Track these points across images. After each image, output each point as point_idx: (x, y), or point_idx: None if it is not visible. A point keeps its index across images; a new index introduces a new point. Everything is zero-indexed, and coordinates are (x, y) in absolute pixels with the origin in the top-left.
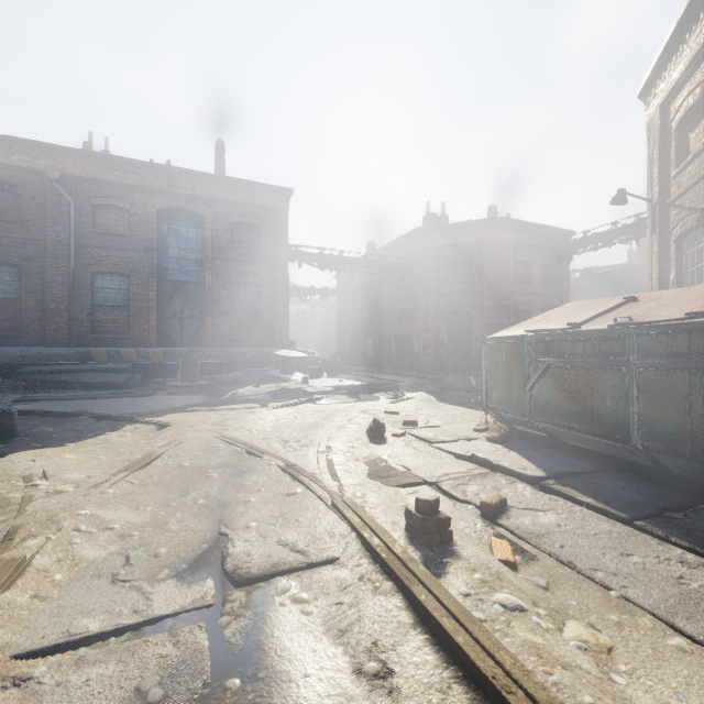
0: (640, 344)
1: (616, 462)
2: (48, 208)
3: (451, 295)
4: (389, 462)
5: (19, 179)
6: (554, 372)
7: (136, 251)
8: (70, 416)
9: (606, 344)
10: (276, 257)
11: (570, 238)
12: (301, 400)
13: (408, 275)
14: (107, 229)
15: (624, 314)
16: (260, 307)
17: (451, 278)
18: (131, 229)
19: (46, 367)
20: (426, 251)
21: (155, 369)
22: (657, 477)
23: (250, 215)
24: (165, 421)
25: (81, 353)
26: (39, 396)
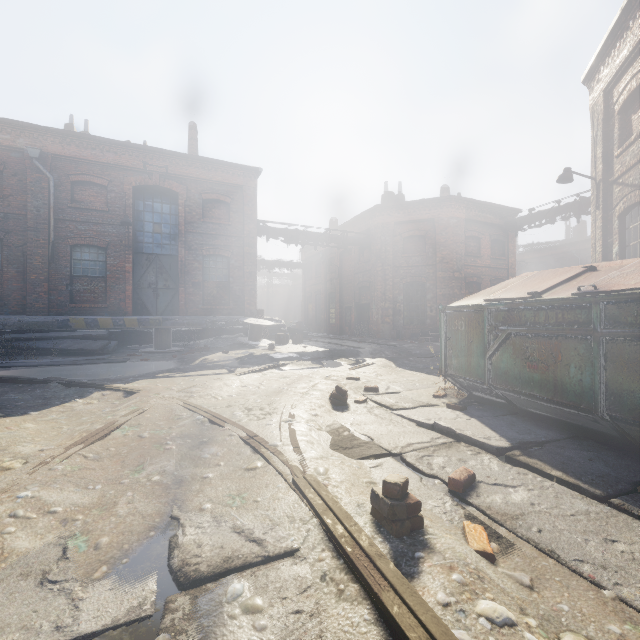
0: (608, 313)
1: (577, 430)
2: (29, 184)
3: (407, 267)
4: (352, 431)
5: (0, 157)
6: (515, 340)
7: (113, 225)
8: (41, 383)
9: (570, 313)
10: (245, 232)
11: (516, 215)
12: (267, 366)
13: (368, 249)
14: (85, 204)
15: (585, 283)
16: (230, 278)
17: (407, 252)
18: (108, 204)
19: (26, 335)
20: (384, 227)
21: (131, 336)
22: (621, 447)
23: (220, 192)
24: (132, 388)
25: (60, 321)
26: (16, 362)
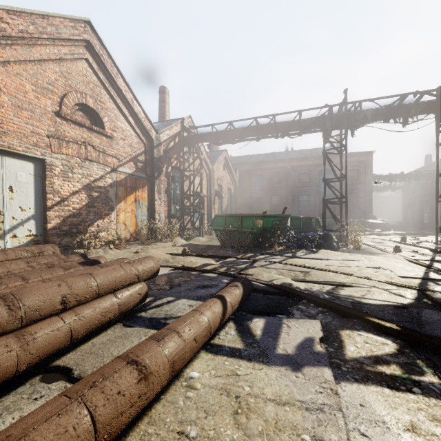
0: None
1: None
2: (287, 177)
3: None
4: None
5: (280, 170)
6: None
7: (311, 186)
8: None
9: None
10: (366, 181)
11: None
12: (381, 235)
13: None
14: (302, 180)
15: None
16: (358, 202)
17: None
18: (310, 179)
19: None
20: None
21: None
22: None
23: (354, 165)
24: None
25: None
26: None
